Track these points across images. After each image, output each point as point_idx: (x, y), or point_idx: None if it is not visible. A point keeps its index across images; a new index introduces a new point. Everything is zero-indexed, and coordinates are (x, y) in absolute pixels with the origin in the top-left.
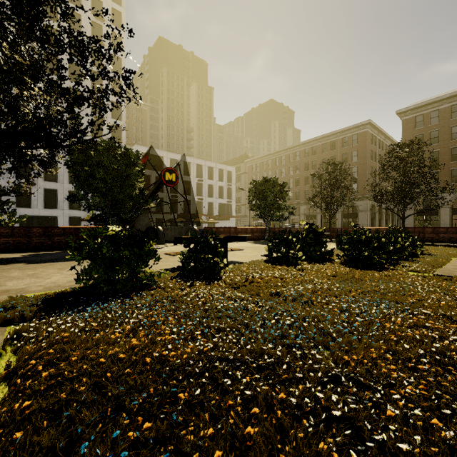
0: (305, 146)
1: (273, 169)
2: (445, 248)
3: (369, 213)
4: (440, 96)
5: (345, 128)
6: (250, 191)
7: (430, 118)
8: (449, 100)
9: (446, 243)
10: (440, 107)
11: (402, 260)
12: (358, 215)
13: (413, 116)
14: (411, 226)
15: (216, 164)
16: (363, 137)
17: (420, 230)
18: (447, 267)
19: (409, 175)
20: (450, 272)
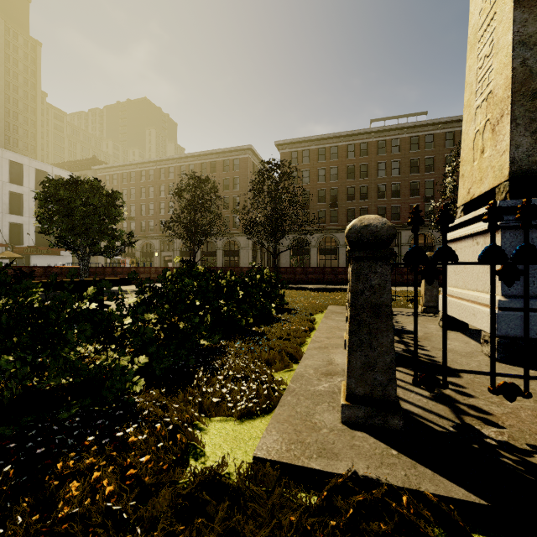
0: (180, 161)
1: (137, 186)
2: (311, 295)
3: (251, 251)
4: (311, 137)
5: (226, 149)
6: (43, 197)
7: (303, 157)
8: (317, 142)
9: (314, 284)
10: (311, 147)
11: (236, 337)
12: (239, 253)
13: (290, 151)
14: (288, 265)
15: (29, 160)
16: (245, 164)
17: (291, 270)
18: (306, 365)
19: (280, 202)
20: (309, 411)
